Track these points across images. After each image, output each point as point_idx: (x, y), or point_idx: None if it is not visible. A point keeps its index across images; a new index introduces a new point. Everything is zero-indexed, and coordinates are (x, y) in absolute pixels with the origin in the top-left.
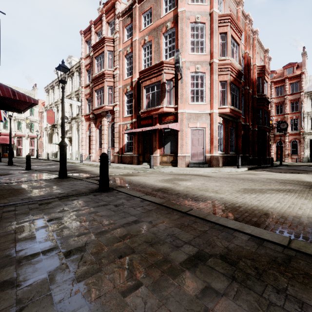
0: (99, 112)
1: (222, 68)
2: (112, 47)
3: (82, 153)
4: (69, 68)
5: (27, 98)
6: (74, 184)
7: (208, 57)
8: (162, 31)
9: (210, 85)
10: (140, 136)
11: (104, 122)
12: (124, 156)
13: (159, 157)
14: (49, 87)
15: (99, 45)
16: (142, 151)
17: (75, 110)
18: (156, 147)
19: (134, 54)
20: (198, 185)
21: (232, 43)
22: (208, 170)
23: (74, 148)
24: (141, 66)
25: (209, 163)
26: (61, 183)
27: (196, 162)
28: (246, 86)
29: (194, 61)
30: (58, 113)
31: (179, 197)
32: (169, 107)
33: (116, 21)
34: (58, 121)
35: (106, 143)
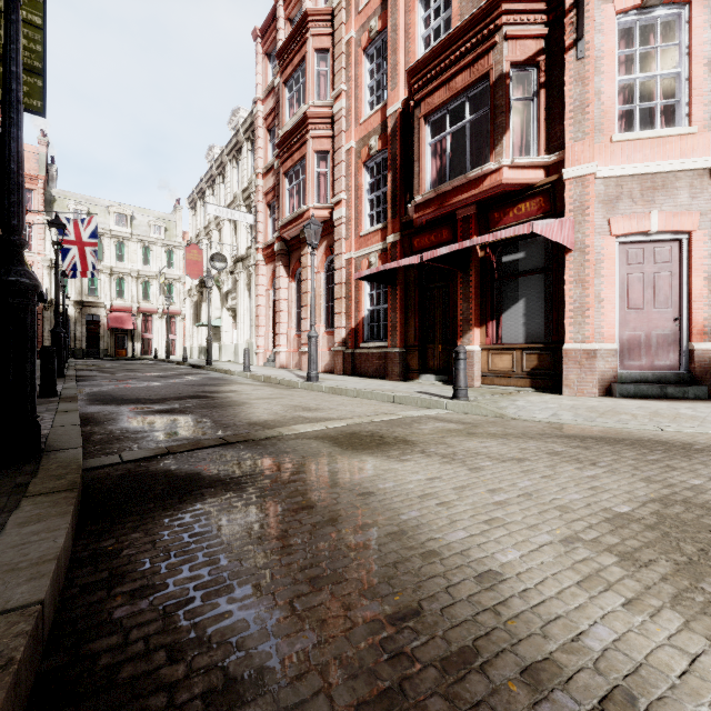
0: (296, 234)
1: None
2: (328, 36)
3: (258, 347)
4: None
5: None
6: None
7: None
8: None
9: None
10: (411, 289)
11: (308, 257)
12: (361, 354)
13: (478, 357)
14: (196, 194)
15: (293, 42)
16: (418, 336)
17: (243, 238)
18: (469, 322)
19: (391, 28)
20: None
21: None
22: None
23: (242, 335)
24: (413, 59)
25: None
26: None
27: (647, 376)
28: None
29: None
30: (211, 251)
31: None
32: (525, 168)
33: None
34: (211, 270)
35: None
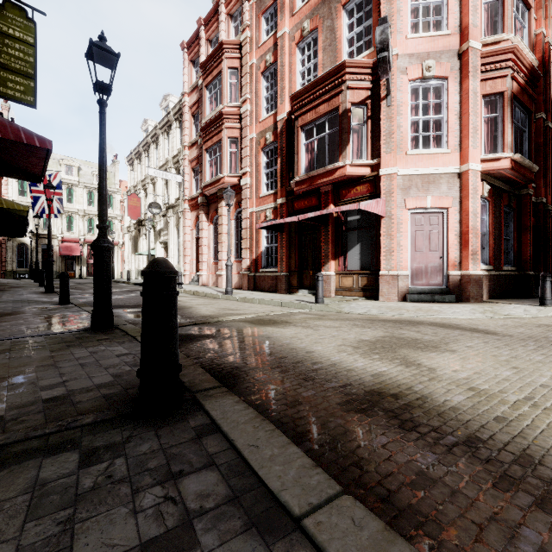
0: (214, 192)
1: (490, 62)
2: (237, 59)
3: (185, 271)
4: (118, 53)
5: (23, 134)
6: (97, 359)
7: (454, 39)
8: (341, 1)
9: (460, 105)
10: (293, 234)
11: (223, 209)
12: (260, 276)
13: (334, 278)
14: (134, 155)
15: (212, 60)
16: (297, 265)
17: (173, 192)
18: (328, 257)
19: (280, 64)
20: (505, 375)
21: (514, 3)
22: (466, 312)
23: (172, 262)
24: (294, 86)
25: (458, 291)
26: (67, 352)
27: (425, 290)
28: (541, 111)
29: (419, 52)
30: (147, 199)
31: (513, 489)
32: (359, 166)
33: (244, 6)
34: (147, 213)
35: (225, 251)
